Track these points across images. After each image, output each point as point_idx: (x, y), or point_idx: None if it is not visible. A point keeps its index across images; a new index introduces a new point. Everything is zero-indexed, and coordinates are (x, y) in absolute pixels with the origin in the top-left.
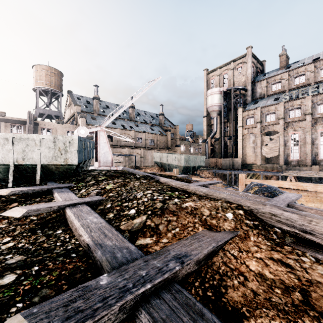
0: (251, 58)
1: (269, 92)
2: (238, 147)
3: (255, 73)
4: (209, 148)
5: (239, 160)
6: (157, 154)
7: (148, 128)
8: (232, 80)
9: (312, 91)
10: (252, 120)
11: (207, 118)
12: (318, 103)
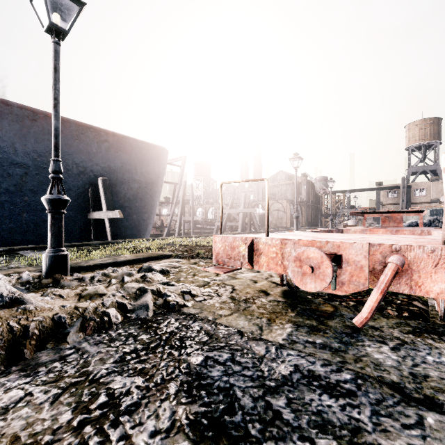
0: None
1: None
2: None
3: None
4: None
5: None
6: None
7: None
8: None
9: None
10: None
11: None
12: None
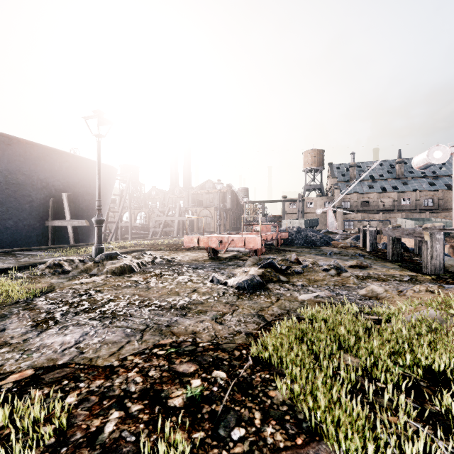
0: None
1: None
2: None
3: None
4: None
5: None
6: (399, 219)
7: (425, 184)
8: None
9: None
10: None
11: None
12: None
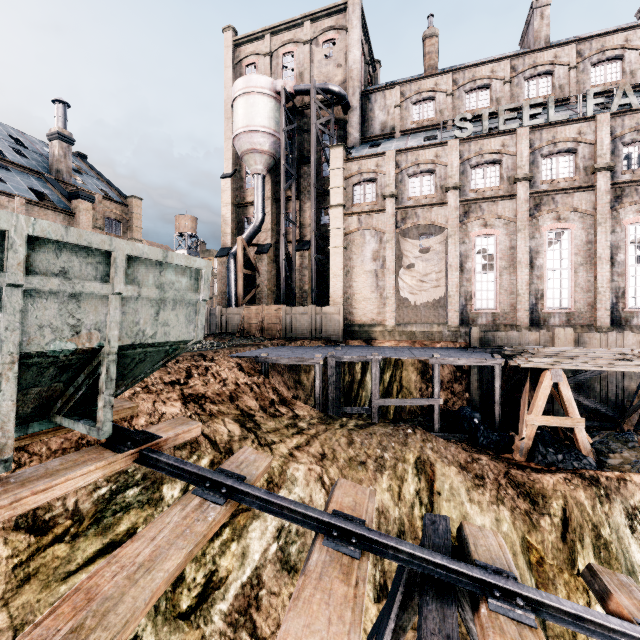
0: (360, 16)
1: (405, 123)
2: (331, 270)
3: (363, 77)
4: (241, 271)
5: (338, 313)
6: None
7: None
8: (309, 75)
9: (529, 116)
10: (371, 189)
11: (233, 181)
12: (543, 151)
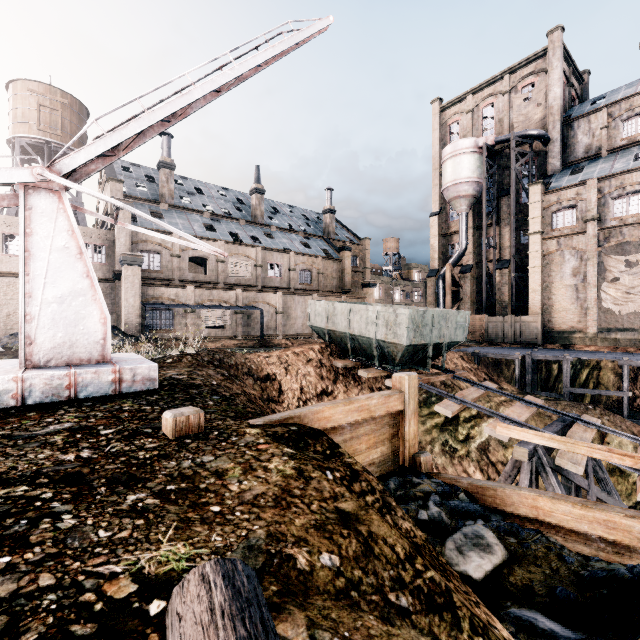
0: (560, 57)
1: (614, 142)
2: (530, 286)
3: (566, 101)
4: (449, 289)
5: (536, 322)
6: (319, 304)
7: (297, 242)
8: (508, 119)
9: None
10: (571, 215)
11: (439, 218)
12: None
